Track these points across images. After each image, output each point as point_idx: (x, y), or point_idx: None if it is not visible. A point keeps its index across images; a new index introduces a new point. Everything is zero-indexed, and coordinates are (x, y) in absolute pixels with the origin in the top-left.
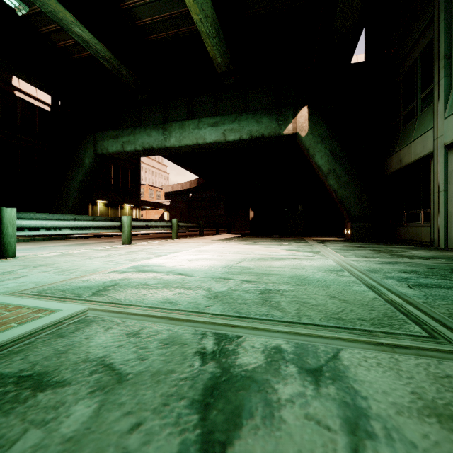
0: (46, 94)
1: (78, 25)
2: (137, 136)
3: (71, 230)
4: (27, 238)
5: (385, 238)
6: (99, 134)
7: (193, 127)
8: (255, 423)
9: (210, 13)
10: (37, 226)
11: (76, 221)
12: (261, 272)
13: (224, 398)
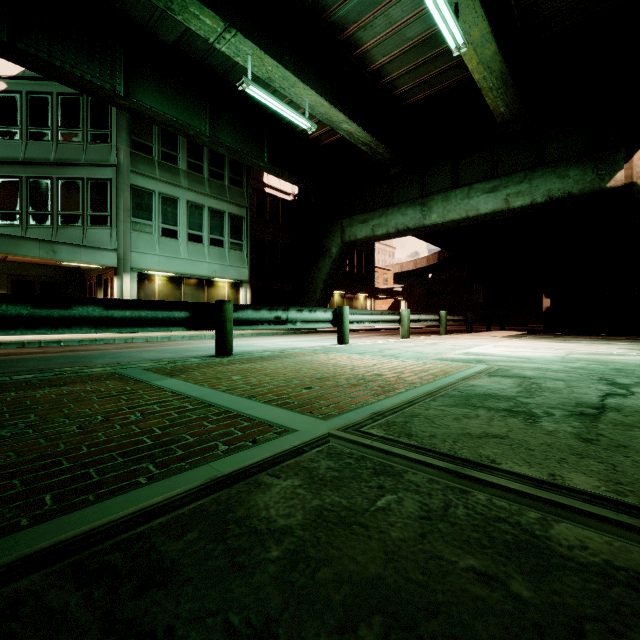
0: (287, 184)
1: (347, 122)
2: (390, 218)
3: (369, 323)
4: (290, 332)
5: None
6: (347, 220)
7: (461, 197)
8: (637, 388)
9: (497, 67)
10: (352, 320)
11: (372, 316)
12: (601, 361)
13: (618, 385)
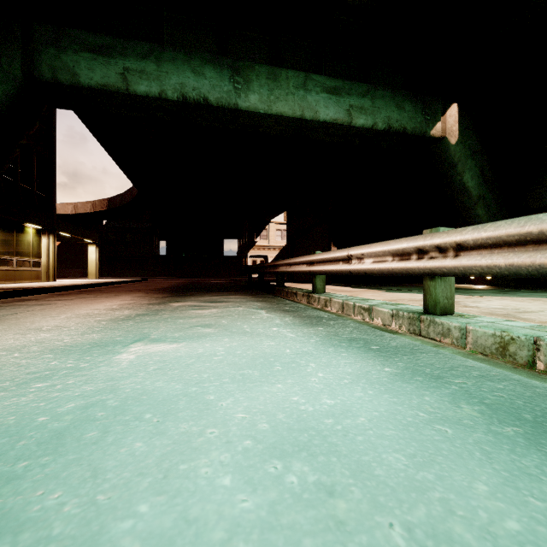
0: None
1: None
2: (167, 67)
3: None
4: None
5: (526, 283)
6: (44, 26)
7: (296, 85)
8: None
9: None
10: None
11: None
12: None
13: None
